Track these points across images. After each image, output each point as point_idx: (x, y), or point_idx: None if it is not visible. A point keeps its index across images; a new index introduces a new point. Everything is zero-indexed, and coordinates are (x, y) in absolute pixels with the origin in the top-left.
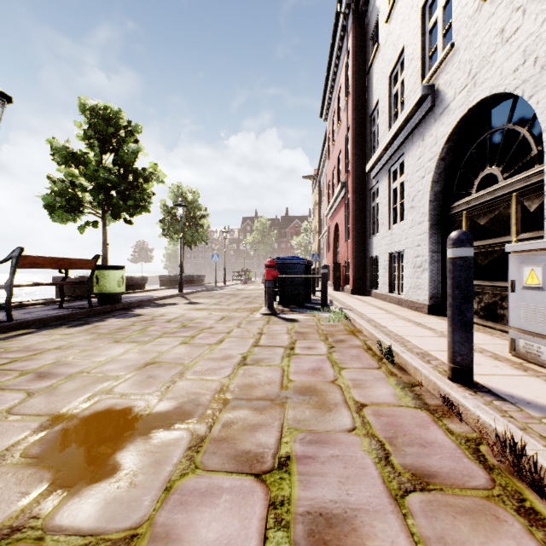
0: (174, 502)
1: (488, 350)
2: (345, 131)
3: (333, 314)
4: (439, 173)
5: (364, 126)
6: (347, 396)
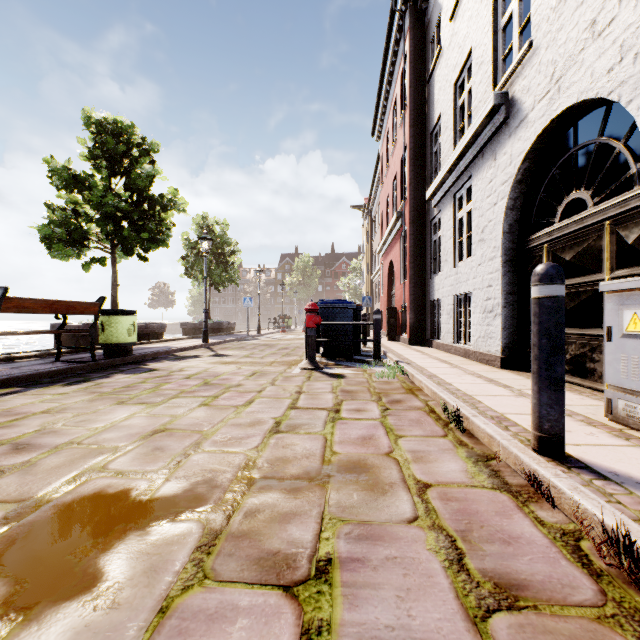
0: (170, 631)
1: (578, 412)
2: (401, 152)
3: (388, 368)
4: (515, 199)
5: (424, 145)
6: (406, 473)
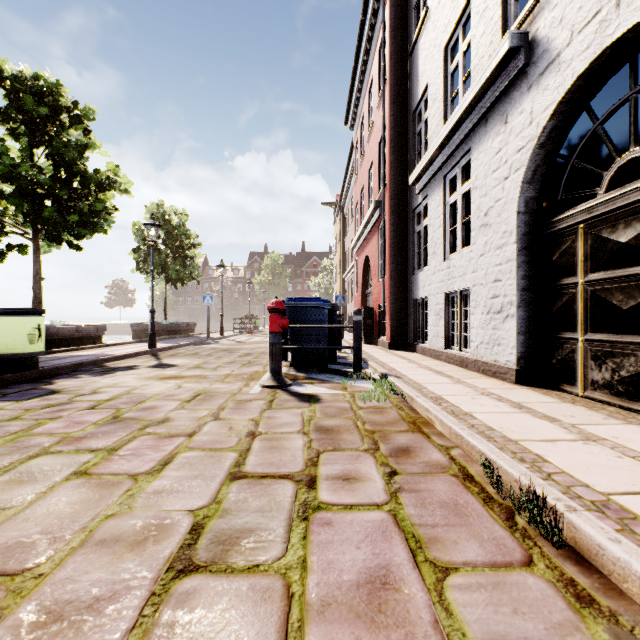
0: None
1: None
2: (379, 135)
3: (375, 385)
4: (534, 169)
5: (406, 126)
6: None
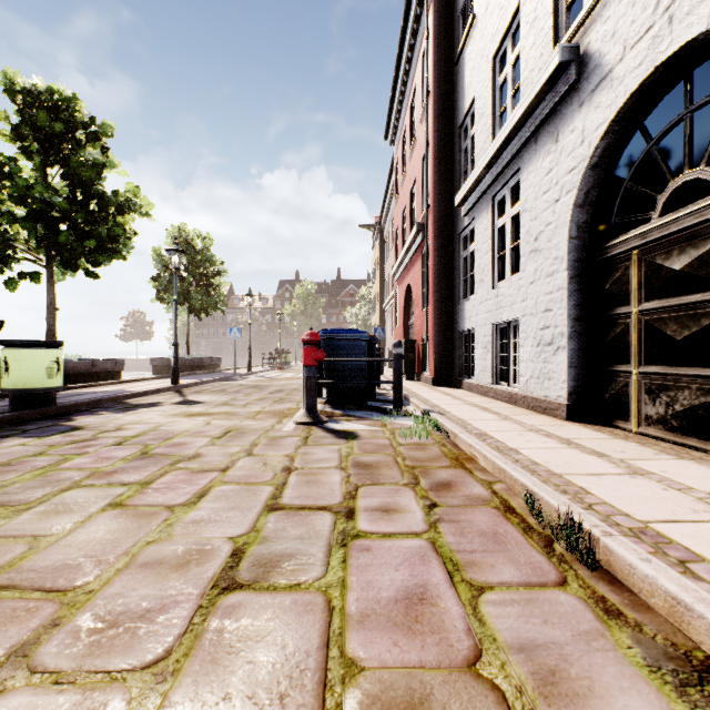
0: None
1: None
2: (422, 152)
3: (416, 422)
4: (586, 191)
5: (451, 142)
6: None
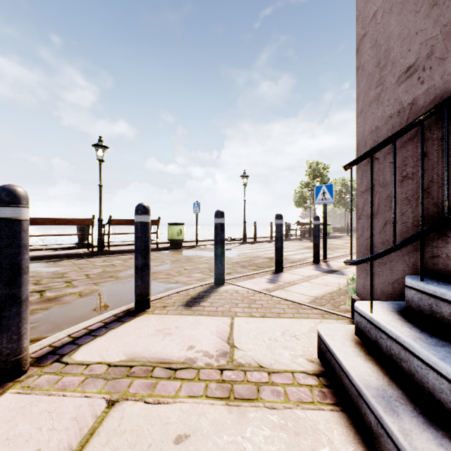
0: None
1: None
2: None
3: None
4: None
5: None
6: None
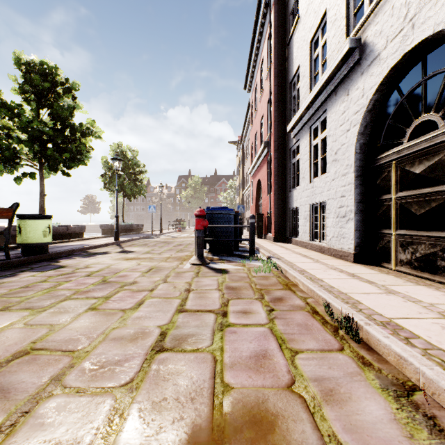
0: None
1: None
2: (267, 98)
3: (263, 263)
4: (365, 125)
5: (285, 92)
6: (324, 431)
